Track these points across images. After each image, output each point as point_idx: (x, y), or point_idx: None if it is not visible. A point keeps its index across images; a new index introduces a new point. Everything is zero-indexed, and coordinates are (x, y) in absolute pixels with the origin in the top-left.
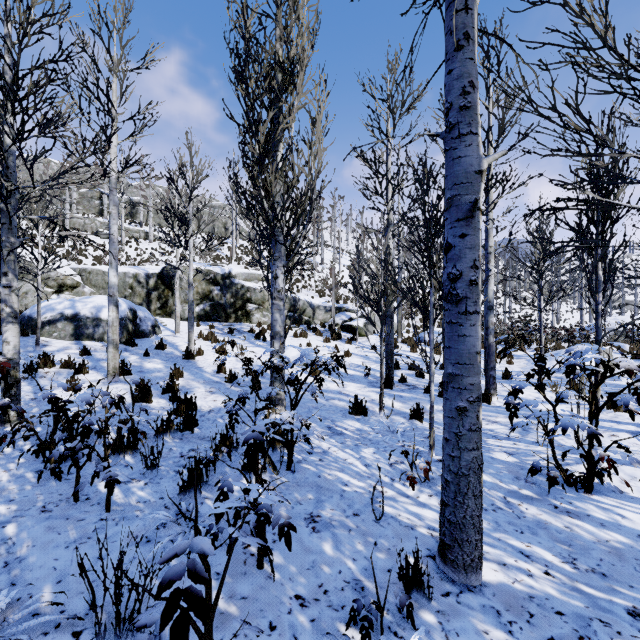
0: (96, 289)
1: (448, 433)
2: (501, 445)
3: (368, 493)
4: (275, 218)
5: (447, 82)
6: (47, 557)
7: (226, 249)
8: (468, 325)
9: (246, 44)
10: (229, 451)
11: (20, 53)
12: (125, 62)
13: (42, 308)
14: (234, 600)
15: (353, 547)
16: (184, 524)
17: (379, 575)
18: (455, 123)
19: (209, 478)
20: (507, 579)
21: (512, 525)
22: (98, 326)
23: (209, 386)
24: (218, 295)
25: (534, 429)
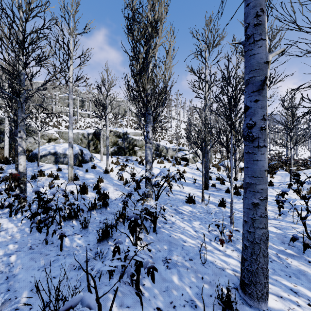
0: (65, 140)
1: (246, 217)
2: (271, 222)
3: (197, 247)
4: (147, 102)
5: (246, 11)
6: (28, 275)
7: (125, 121)
8: (259, 154)
9: (133, 13)
10: (123, 221)
11: (25, 24)
12: (76, 29)
13: (41, 149)
14: (122, 308)
15: (189, 279)
16: (99, 260)
17: (205, 298)
18: (251, 34)
19: (113, 234)
20: (284, 307)
21: (283, 271)
22: (65, 157)
23: (115, 187)
24: (121, 143)
25: (290, 214)
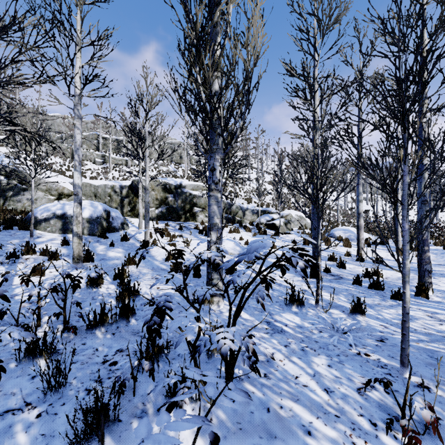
0: (85, 197)
1: None
2: None
3: None
4: (212, 111)
5: None
6: None
7: (180, 171)
8: None
9: None
10: (152, 367)
11: None
12: None
13: (41, 209)
14: None
15: None
16: None
17: None
18: None
19: (124, 406)
20: None
21: None
22: None
23: (156, 273)
24: (172, 201)
25: None
